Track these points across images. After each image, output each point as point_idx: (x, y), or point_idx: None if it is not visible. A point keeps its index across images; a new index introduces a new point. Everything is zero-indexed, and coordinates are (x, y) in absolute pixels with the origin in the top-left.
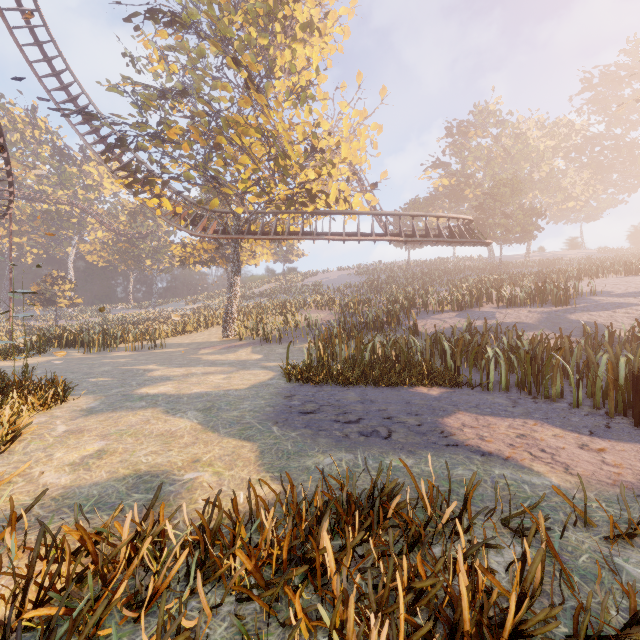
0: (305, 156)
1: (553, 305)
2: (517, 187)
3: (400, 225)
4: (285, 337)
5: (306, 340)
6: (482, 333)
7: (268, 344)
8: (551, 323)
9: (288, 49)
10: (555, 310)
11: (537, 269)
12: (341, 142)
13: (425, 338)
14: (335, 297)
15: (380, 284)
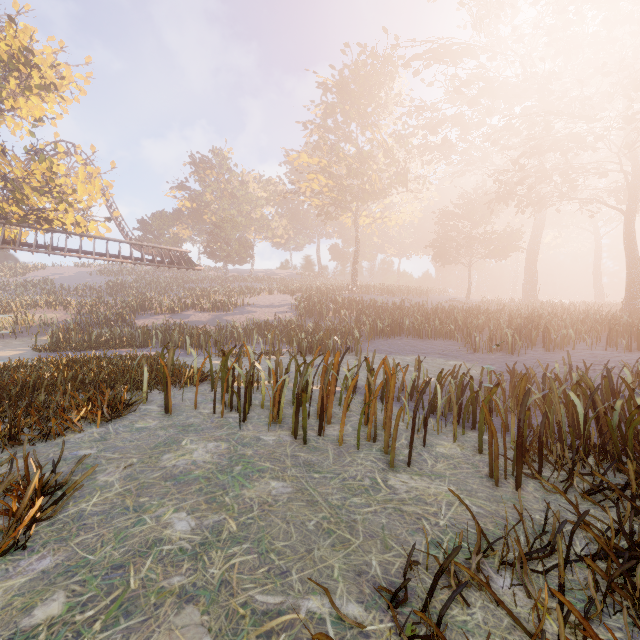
0: (42, 192)
1: (225, 311)
2: (236, 225)
3: (131, 251)
4: (19, 333)
5: (43, 335)
6: (169, 326)
7: (1, 339)
8: (213, 321)
9: (23, 98)
10: (221, 314)
11: (247, 285)
12: (77, 182)
13: (135, 329)
14: (72, 297)
15: (123, 287)
